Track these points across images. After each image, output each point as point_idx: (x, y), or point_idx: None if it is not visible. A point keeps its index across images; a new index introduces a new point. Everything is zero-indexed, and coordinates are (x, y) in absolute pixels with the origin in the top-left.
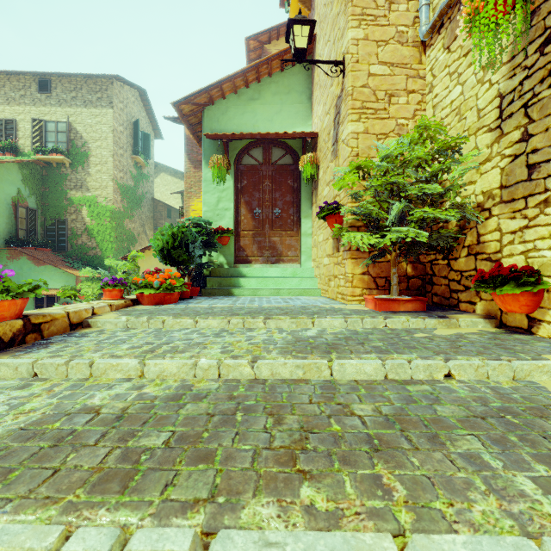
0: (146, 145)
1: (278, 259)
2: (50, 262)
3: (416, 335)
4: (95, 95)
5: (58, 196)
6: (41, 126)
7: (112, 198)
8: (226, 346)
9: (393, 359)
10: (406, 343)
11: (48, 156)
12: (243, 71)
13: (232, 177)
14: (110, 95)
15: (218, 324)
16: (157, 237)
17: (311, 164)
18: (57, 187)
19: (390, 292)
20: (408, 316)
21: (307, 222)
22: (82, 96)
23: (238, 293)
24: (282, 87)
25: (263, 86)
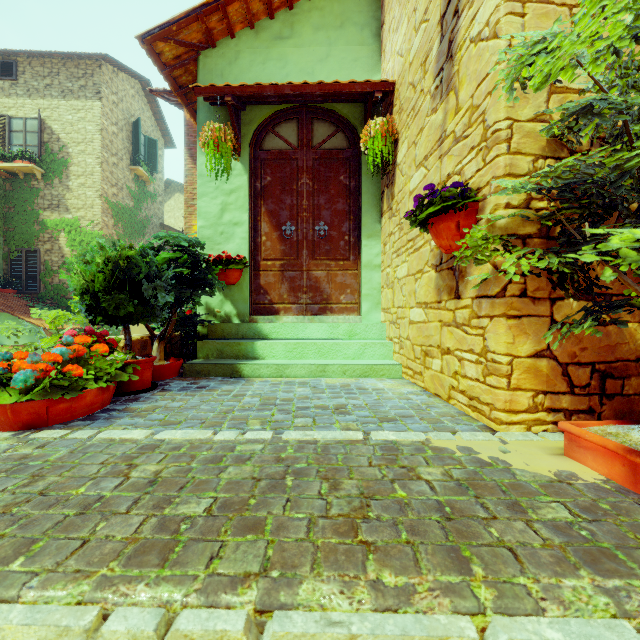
0: (152, 153)
1: (323, 308)
2: (5, 308)
3: None
4: (78, 83)
5: (27, 219)
6: (4, 123)
7: (100, 221)
8: None
9: None
10: None
11: (11, 163)
12: None
13: (245, 170)
14: (97, 82)
15: None
16: (75, 266)
17: (383, 137)
18: (25, 206)
19: (602, 400)
20: None
21: (373, 245)
22: (59, 84)
23: (251, 371)
24: (331, 16)
25: (297, 15)
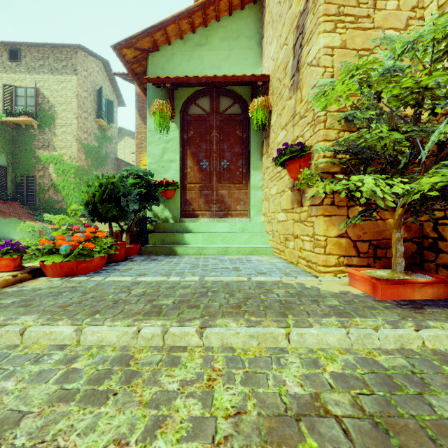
0: (110, 110)
1: (226, 213)
2: (15, 214)
3: None
4: (61, 64)
5: (27, 155)
6: (12, 91)
7: (76, 156)
8: None
9: None
10: None
11: (17, 118)
12: (188, 10)
13: (177, 127)
14: (74, 63)
15: (117, 337)
16: (82, 188)
17: (262, 109)
18: (26, 146)
19: (375, 260)
20: None
21: (257, 174)
22: (49, 64)
23: (182, 251)
24: (231, 32)
25: (210, 31)
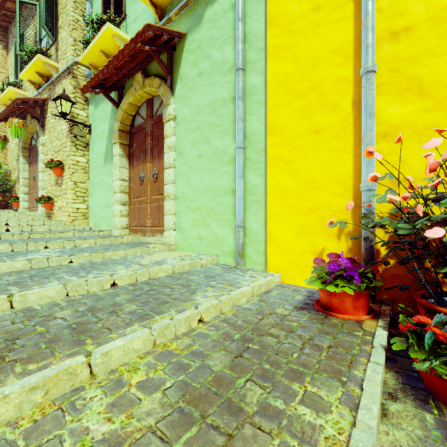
0: None
1: None
2: None
3: None
4: None
5: None
6: None
7: None
8: None
9: None
10: None
11: None
12: None
13: None
14: None
15: None
16: None
17: None
18: None
19: None
20: None
21: None
22: None
23: None
24: None
25: None
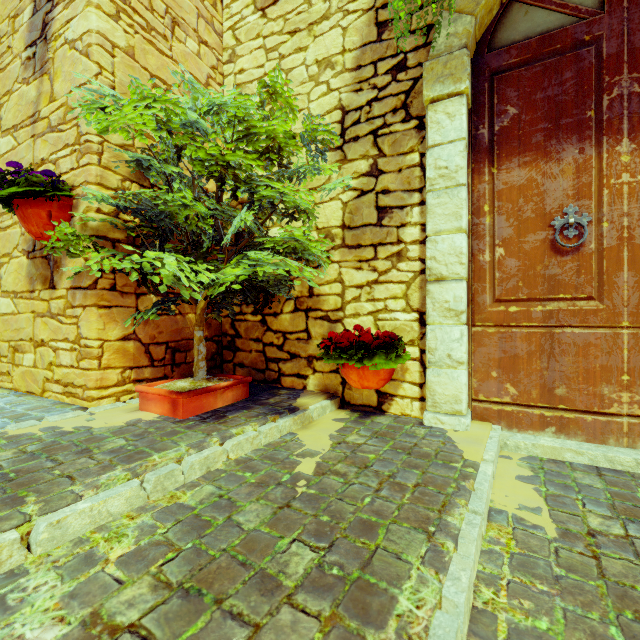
0: None
1: None
2: None
3: (303, 468)
4: None
5: None
6: None
7: None
8: None
9: (429, 632)
10: (338, 515)
11: None
12: None
13: None
14: None
15: None
16: None
17: None
18: None
19: (174, 368)
20: (255, 423)
21: None
22: None
23: None
24: None
25: None
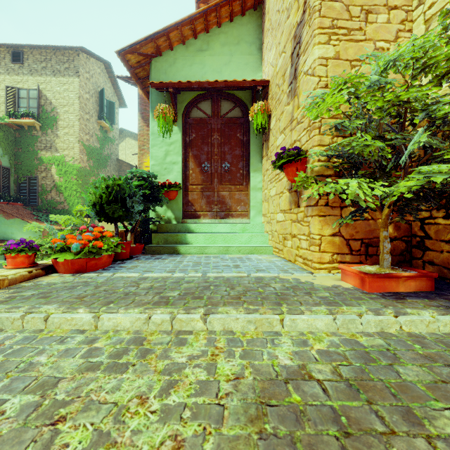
0: (111, 111)
1: (227, 214)
2: (18, 215)
3: None
4: (63, 66)
5: (30, 156)
6: (14, 93)
7: (78, 158)
8: (103, 435)
9: None
10: None
11: (20, 119)
12: (190, 17)
13: (179, 130)
14: (77, 65)
15: (131, 323)
16: (90, 190)
17: (262, 113)
18: (28, 148)
19: (367, 257)
20: (432, 310)
21: (257, 176)
22: (51, 66)
23: (185, 250)
24: (231, 37)
25: (211, 37)
